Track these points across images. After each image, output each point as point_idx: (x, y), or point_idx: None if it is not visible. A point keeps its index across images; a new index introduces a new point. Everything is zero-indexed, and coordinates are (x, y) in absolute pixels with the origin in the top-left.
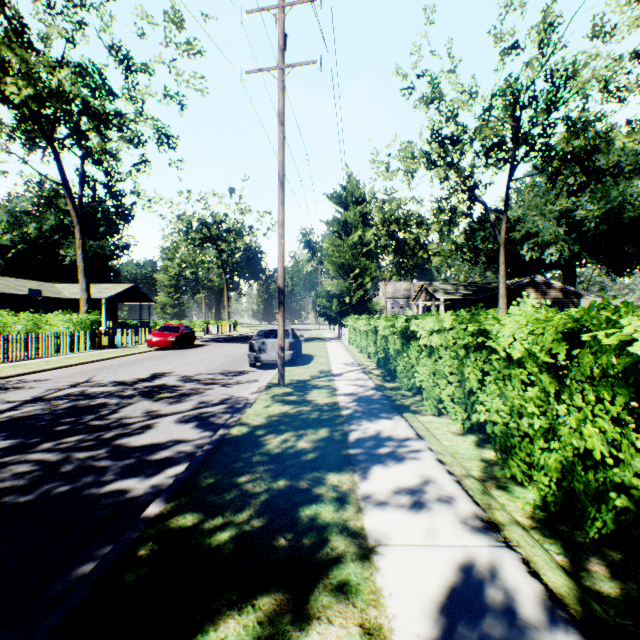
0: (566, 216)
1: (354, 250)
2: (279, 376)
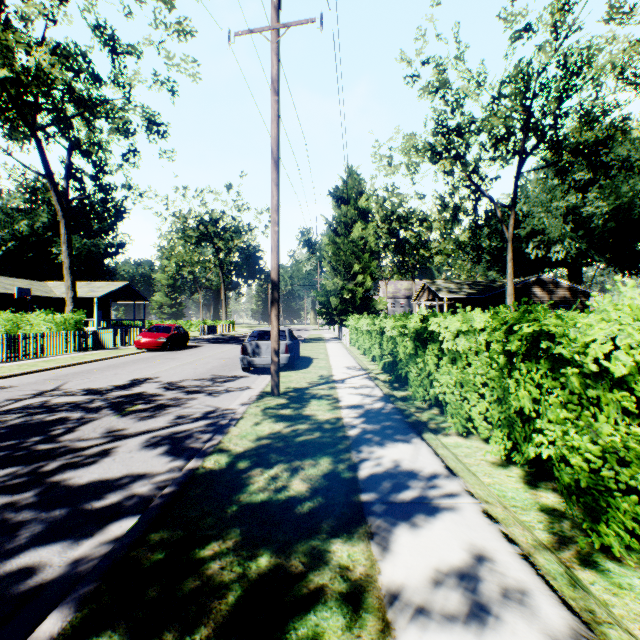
0: (573, 213)
1: (355, 247)
2: (273, 384)
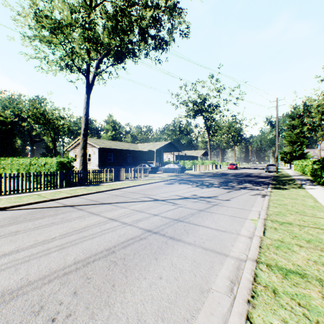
0: None
1: (297, 135)
2: (276, 172)
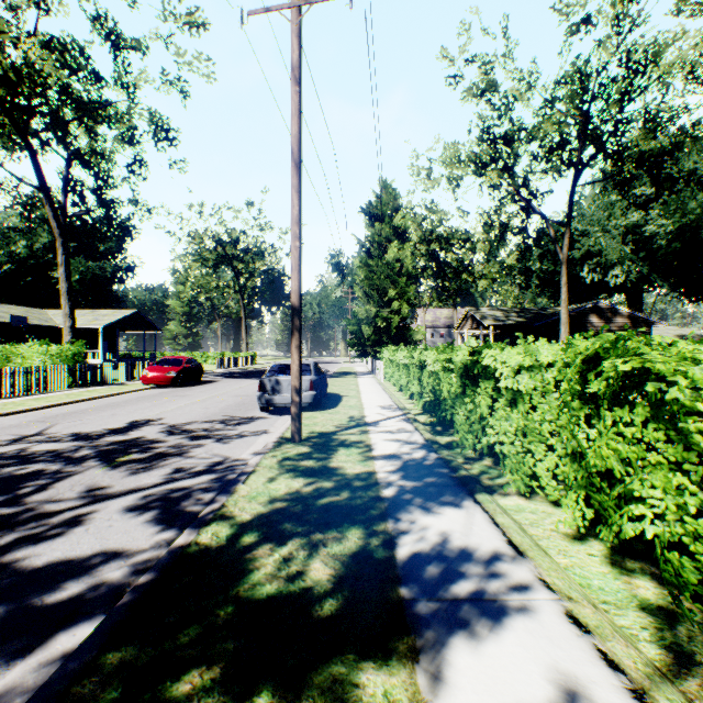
0: (633, 232)
1: (390, 270)
2: (293, 429)
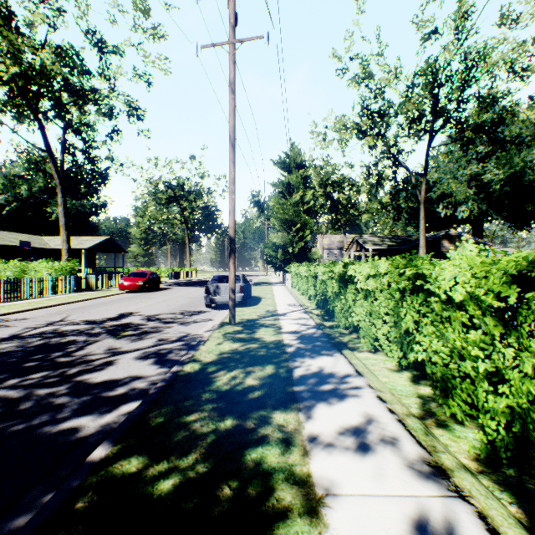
0: (475, 179)
1: (296, 208)
2: (230, 316)
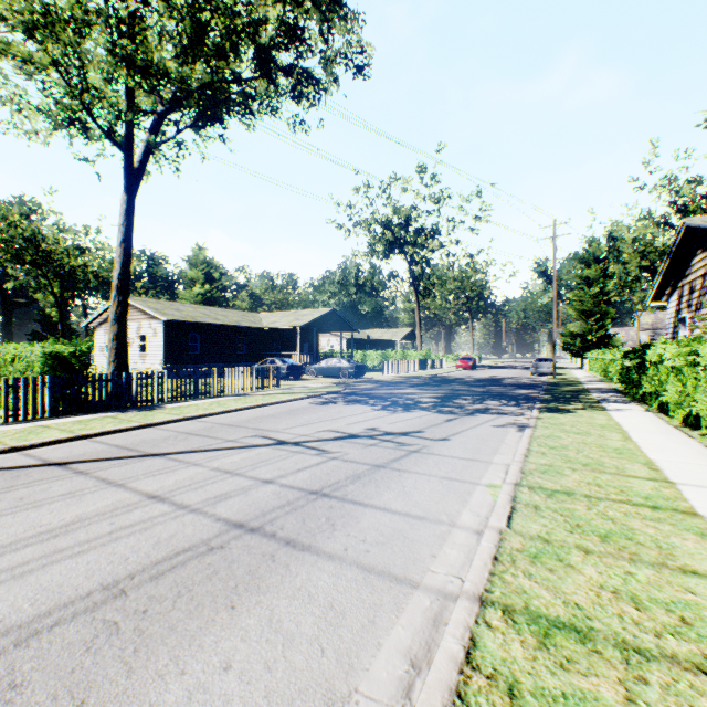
0: None
1: (594, 299)
2: (553, 375)
